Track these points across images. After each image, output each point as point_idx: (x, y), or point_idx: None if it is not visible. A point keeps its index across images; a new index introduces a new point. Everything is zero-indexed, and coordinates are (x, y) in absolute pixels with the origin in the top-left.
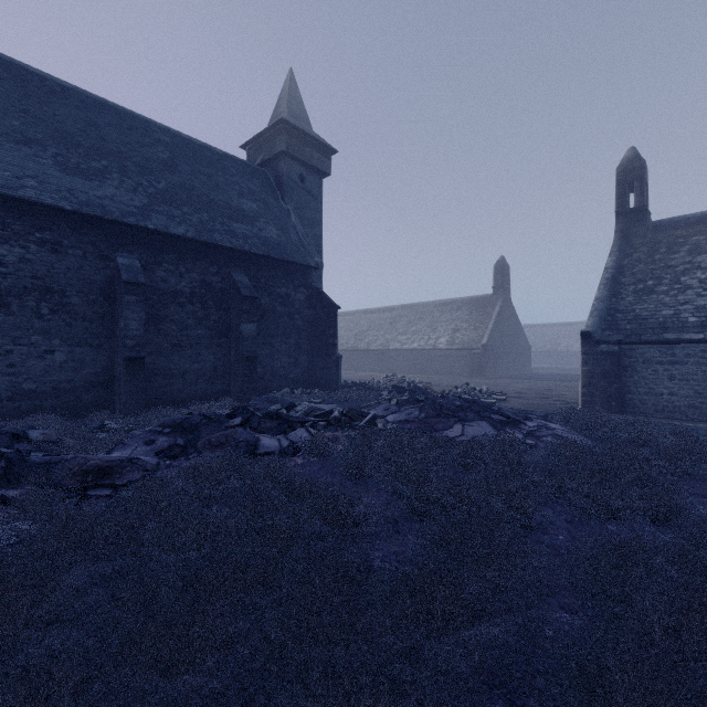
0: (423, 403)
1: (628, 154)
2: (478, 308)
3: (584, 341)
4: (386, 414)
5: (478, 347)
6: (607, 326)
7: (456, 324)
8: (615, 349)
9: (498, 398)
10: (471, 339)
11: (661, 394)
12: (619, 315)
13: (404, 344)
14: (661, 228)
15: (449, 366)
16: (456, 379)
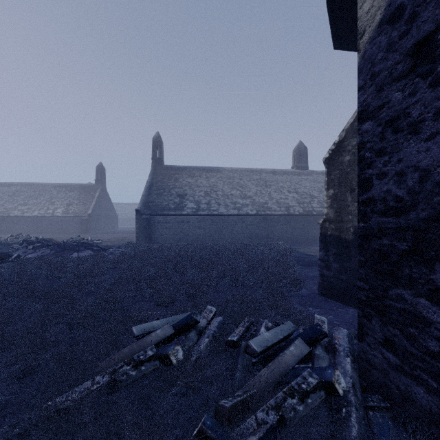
0: (52, 246)
1: (156, 134)
2: (86, 192)
3: (137, 214)
4: (25, 255)
5: (86, 215)
6: (146, 207)
7: (70, 200)
8: (148, 217)
9: (98, 242)
10: (80, 210)
11: (163, 235)
12: (150, 203)
13: (26, 212)
14: (167, 168)
15: (64, 227)
16: (70, 235)
